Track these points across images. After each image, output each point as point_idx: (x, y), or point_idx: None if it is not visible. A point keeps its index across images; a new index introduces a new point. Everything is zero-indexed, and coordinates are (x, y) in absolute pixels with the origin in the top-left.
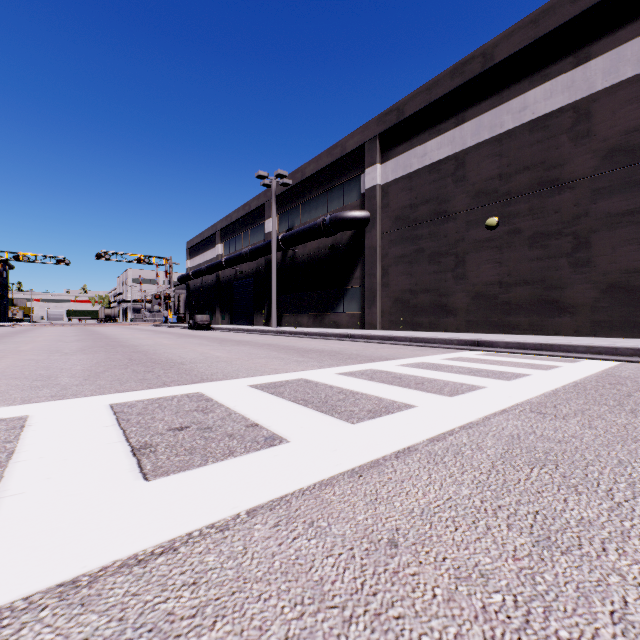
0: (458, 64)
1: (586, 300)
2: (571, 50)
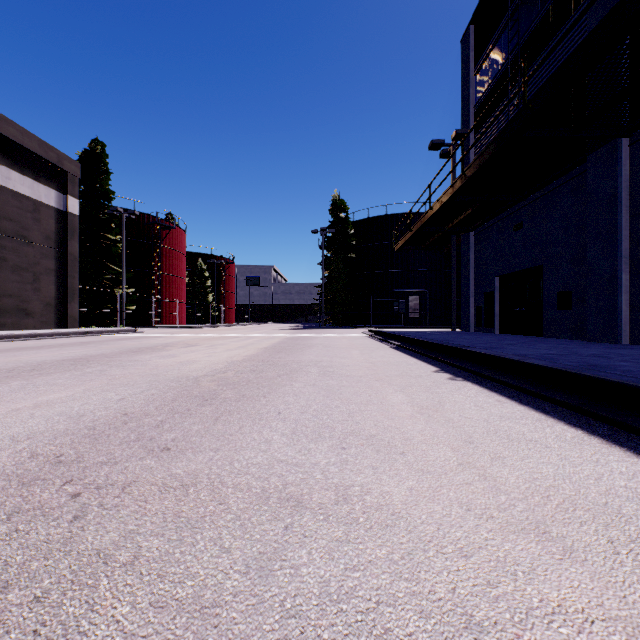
0: None
1: (39, 310)
2: (33, 168)
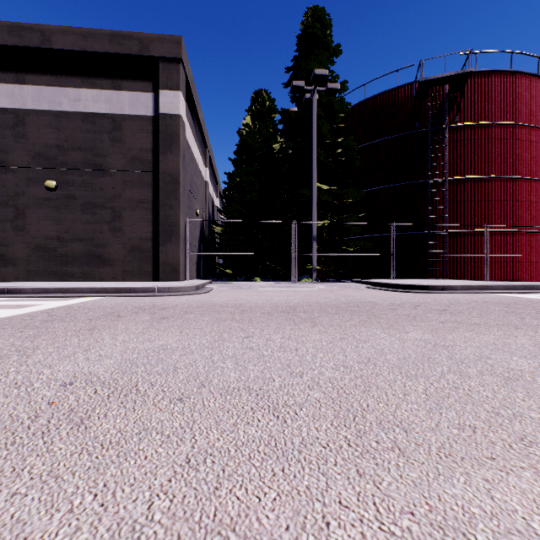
0: (17, 24)
1: (120, 256)
2: (111, 76)
